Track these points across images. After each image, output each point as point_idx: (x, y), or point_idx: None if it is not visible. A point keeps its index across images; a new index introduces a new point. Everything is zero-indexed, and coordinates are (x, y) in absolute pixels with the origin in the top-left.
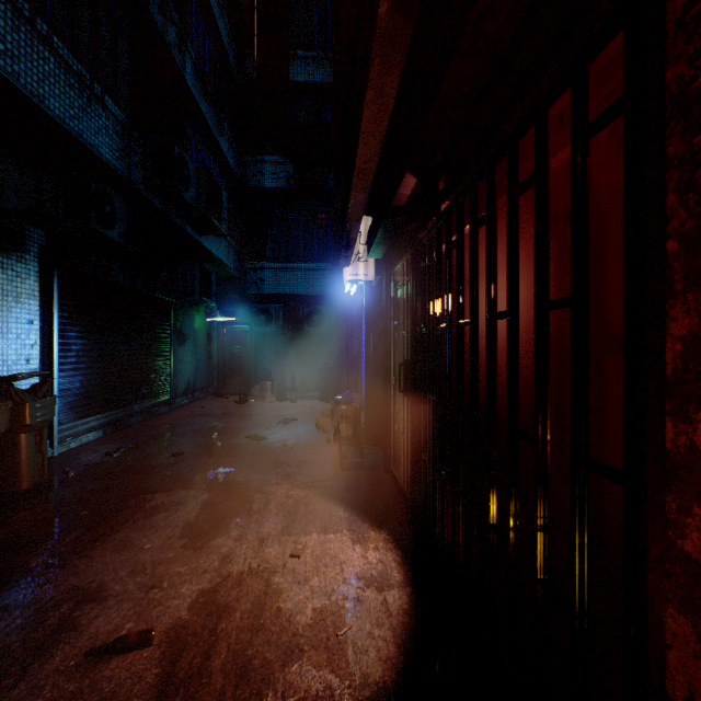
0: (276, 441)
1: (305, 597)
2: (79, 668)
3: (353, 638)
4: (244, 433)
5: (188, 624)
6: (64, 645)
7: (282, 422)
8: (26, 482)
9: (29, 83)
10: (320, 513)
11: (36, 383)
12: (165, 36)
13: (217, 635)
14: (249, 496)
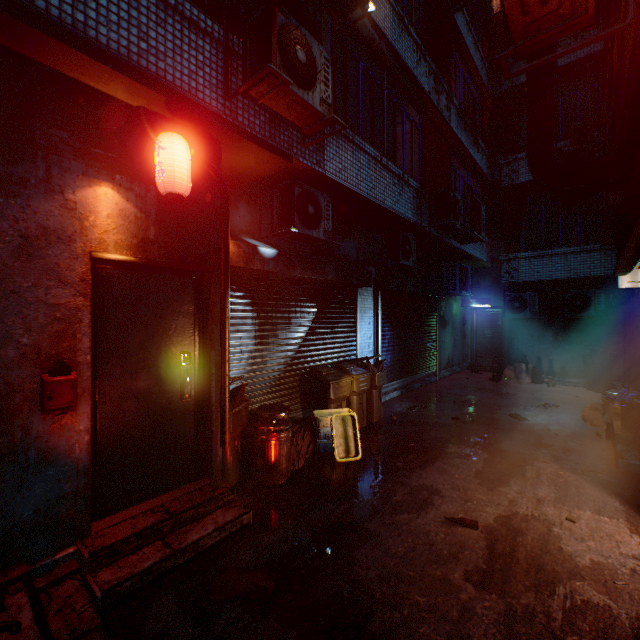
0: (537, 424)
1: (581, 549)
2: (443, 523)
3: (629, 590)
4: (504, 410)
5: (496, 529)
6: (431, 510)
7: (540, 406)
8: (375, 418)
9: (379, 197)
10: (591, 497)
11: (377, 362)
12: (439, 107)
13: (516, 542)
14: (520, 465)
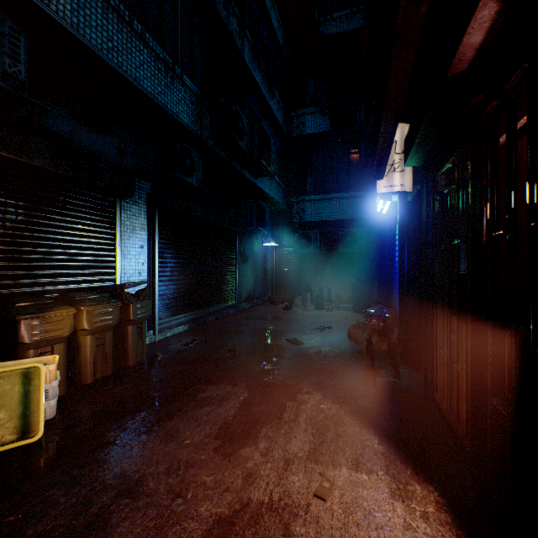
0: (311, 347)
1: None
2: None
3: None
4: (286, 336)
5: None
6: None
7: (317, 329)
8: (131, 361)
9: (129, 70)
10: (350, 439)
11: (139, 290)
12: (229, 27)
13: None
14: (281, 402)
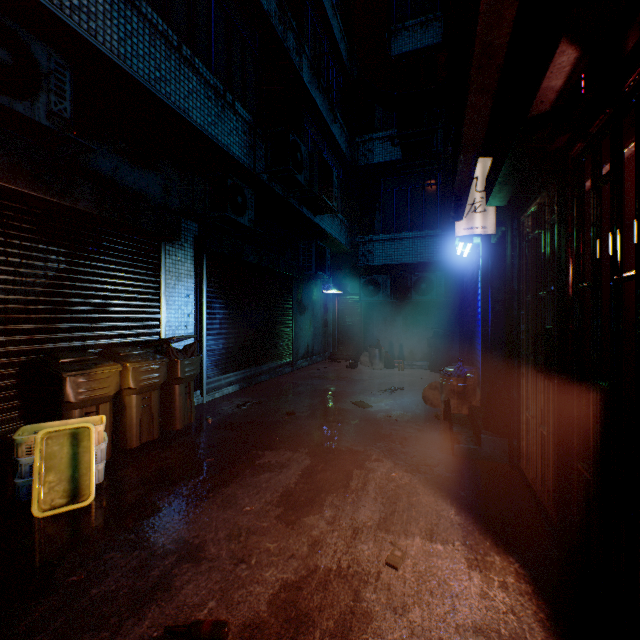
0: (380, 411)
1: (400, 638)
2: None
3: None
4: (351, 398)
5: (264, 627)
6: (155, 607)
7: (387, 390)
8: (178, 424)
9: (177, 101)
10: (425, 509)
11: (187, 345)
12: (285, 43)
13: None
14: (347, 470)
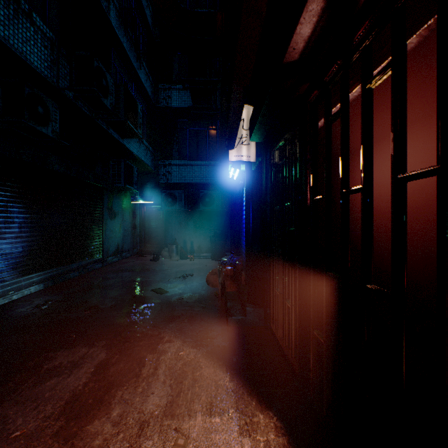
0: (175, 295)
1: None
2: None
3: None
4: (151, 286)
5: None
6: None
7: (181, 277)
8: None
9: None
10: (206, 382)
11: None
12: None
13: None
14: (141, 357)
